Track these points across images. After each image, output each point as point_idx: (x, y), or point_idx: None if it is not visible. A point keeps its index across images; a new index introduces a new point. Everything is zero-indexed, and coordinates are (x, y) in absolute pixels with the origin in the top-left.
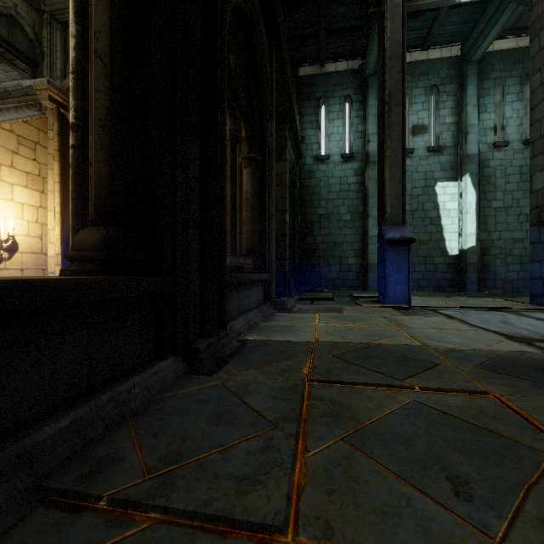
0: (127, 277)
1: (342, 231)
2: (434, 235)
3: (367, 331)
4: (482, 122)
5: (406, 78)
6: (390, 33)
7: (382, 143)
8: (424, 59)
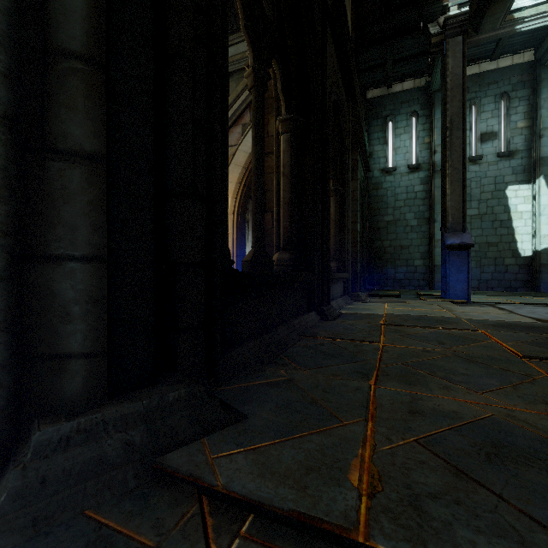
0: (306, 272)
1: (408, 236)
2: (505, 237)
3: (423, 312)
4: None
5: (474, 89)
6: (451, 68)
7: (444, 162)
8: (493, 68)
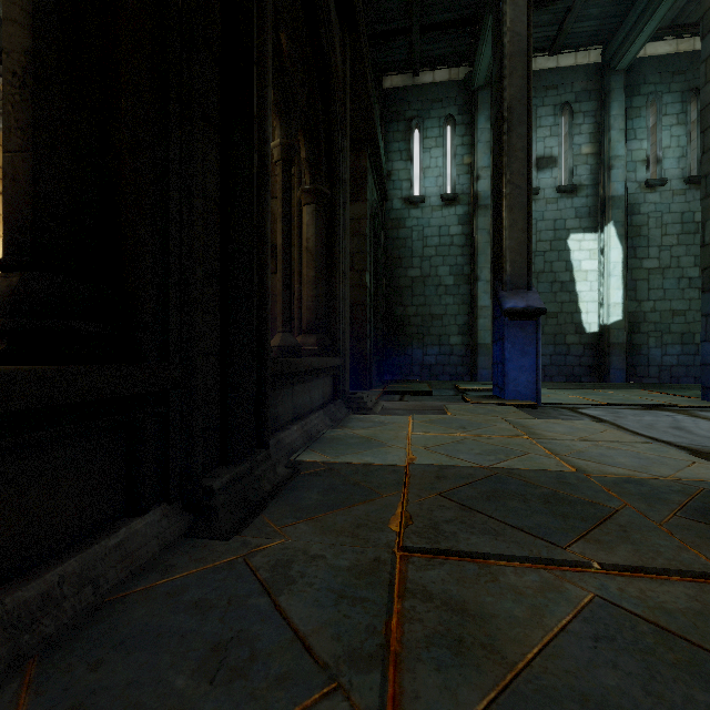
0: (40, 368)
1: (442, 300)
2: (566, 306)
3: (486, 444)
4: (630, 153)
5: None
6: (510, 23)
7: (500, 175)
8: (553, 66)
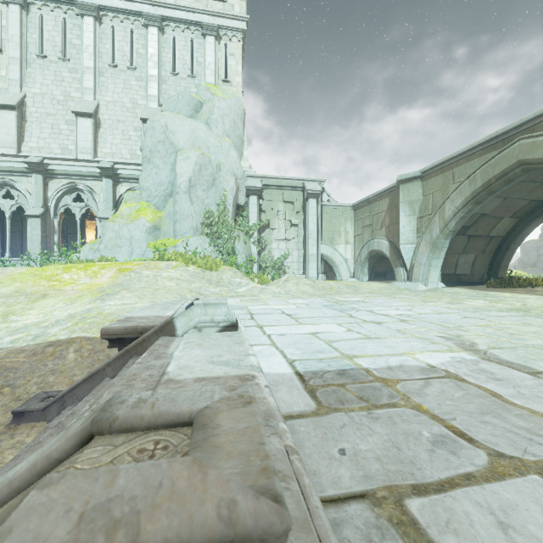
0: None
1: None
2: None
3: None
4: None
5: None
6: None
7: None
8: None
